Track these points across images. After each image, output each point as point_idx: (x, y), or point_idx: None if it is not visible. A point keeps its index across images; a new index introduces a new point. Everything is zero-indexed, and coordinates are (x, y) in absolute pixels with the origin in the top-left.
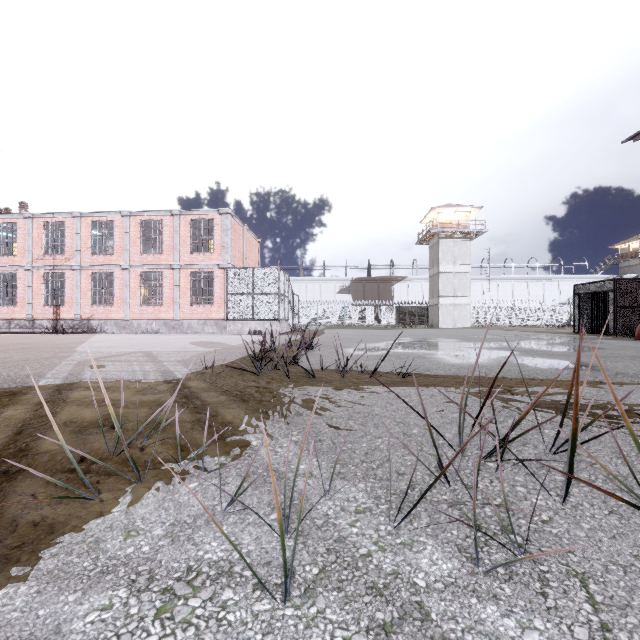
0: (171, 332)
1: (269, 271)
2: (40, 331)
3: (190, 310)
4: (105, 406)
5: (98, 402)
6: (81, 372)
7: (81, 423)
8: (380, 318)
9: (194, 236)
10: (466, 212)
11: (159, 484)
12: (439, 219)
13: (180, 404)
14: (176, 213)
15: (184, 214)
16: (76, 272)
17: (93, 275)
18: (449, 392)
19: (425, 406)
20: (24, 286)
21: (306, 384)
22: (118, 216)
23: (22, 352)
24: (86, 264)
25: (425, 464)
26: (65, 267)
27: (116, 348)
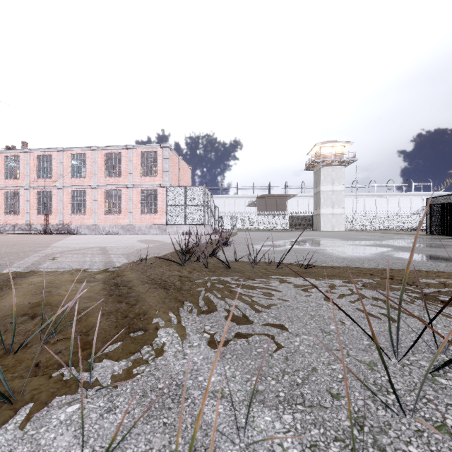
0: (126, 233)
1: (197, 189)
2: (35, 232)
3: (140, 217)
4: (40, 293)
5: (37, 289)
6: (42, 262)
7: (5, 312)
8: (278, 224)
9: (143, 164)
10: (341, 146)
11: (33, 404)
12: (321, 152)
13: (107, 292)
14: (130, 147)
15: (136, 148)
16: (60, 190)
17: (72, 192)
18: (350, 283)
19: (333, 297)
20: (24, 201)
21: (222, 274)
22: (89, 150)
23: (11, 247)
24: (67, 185)
25: (360, 378)
26: (52, 187)
27: (81, 244)
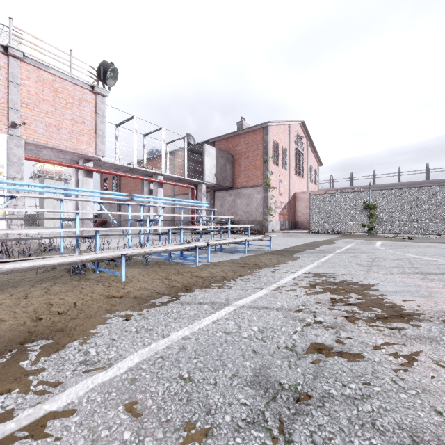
0: None
1: None
2: None
3: None
4: None
5: None
6: None
7: None
8: None
9: None
10: (62, 167)
11: None
12: (46, 167)
13: None
14: None
15: None
16: None
17: None
18: None
19: None
20: None
21: None
22: None
23: None
24: None
25: None
26: None
27: None
